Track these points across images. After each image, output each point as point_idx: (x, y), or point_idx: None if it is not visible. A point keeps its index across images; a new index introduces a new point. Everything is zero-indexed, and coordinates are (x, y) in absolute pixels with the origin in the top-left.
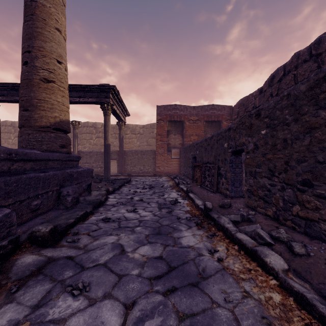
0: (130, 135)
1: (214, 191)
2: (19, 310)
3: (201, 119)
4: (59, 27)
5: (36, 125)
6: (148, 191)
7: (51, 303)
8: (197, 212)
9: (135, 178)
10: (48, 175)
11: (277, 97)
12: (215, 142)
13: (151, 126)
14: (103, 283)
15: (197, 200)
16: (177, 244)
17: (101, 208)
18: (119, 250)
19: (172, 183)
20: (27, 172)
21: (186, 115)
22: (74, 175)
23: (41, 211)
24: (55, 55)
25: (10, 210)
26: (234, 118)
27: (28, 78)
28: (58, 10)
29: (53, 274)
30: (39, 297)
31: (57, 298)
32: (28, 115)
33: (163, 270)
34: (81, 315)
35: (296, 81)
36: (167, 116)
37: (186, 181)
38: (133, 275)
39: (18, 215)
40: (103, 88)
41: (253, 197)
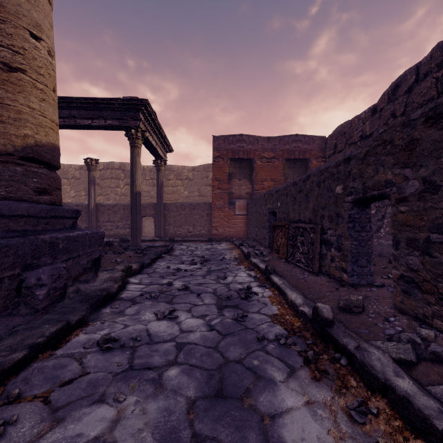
0: (174, 181)
1: (315, 271)
2: None
3: (279, 157)
4: None
5: None
6: (199, 269)
7: None
8: (297, 321)
9: (181, 244)
10: None
11: (404, 116)
12: (315, 186)
13: (204, 168)
14: None
15: (291, 292)
16: None
17: (107, 307)
18: None
19: (238, 253)
20: None
21: (257, 150)
22: (59, 244)
23: None
24: (26, 23)
25: None
26: (328, 154)
27: None
28: None
29: None
30: None
31: None
32: None
33: None
34: None
35: (440, 89)
36: (228, 152)
37: (259, 250)
38: None
39: None
40: (128, 104)
41: (421, 294)
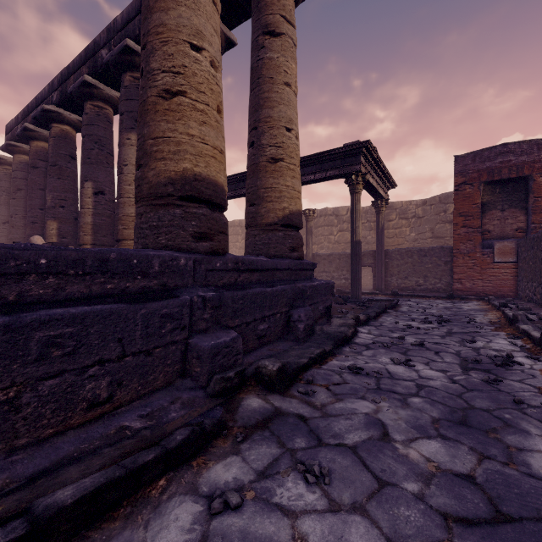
0: (397, 221)
1: None
2: (244, 470)
3: None
4: (288, 80)
5: (263, 222)
6: (435, 329)
7: (278, 479)
8: None
9: (407, 300)
10: (276, 291)
11: None
12: None
13: (440, 200)
14: (350, 482)
15: None
16: (516, 464)
17: (346, 347)
18: (378, 431)
19: (497, 316)
20: (253, 286)
21: (537, 161)
22: (307, 291)
23: (268, 339)
24: (284, 122)
25: (236, 334)
26: None
27: (255, 162)
28: (287, 56)
29: (281, 435)
30: (265, 462)
31: (285, 474)
32: (255, 211)
33: (479, 510)
34: (318, 519)
35: None
36: (481, 173)
37: (537, 315)
38: (406, 491)
39: (244, 341)
40: (349, 150)
41: None
